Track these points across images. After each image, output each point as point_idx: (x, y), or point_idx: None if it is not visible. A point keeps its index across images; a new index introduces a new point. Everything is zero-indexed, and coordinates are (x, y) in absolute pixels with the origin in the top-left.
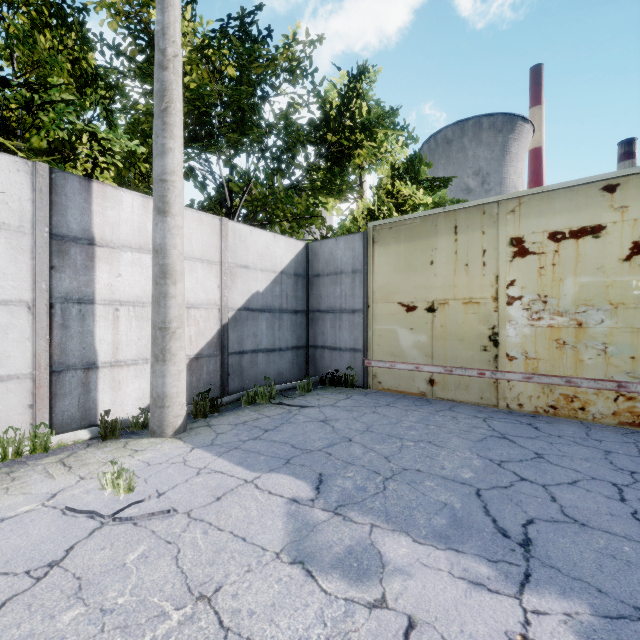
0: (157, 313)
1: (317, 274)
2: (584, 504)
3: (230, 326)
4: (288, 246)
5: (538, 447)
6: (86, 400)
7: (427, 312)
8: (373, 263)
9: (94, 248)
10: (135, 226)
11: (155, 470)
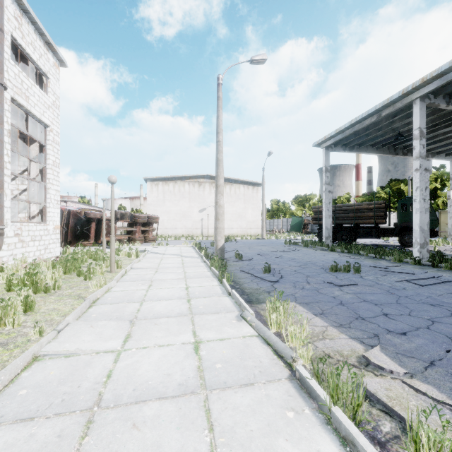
0: None
1: None
2: None
3: None
4: None
5: None
6: None
7: None
8: (440, 217)
9: None
10: None
11: None
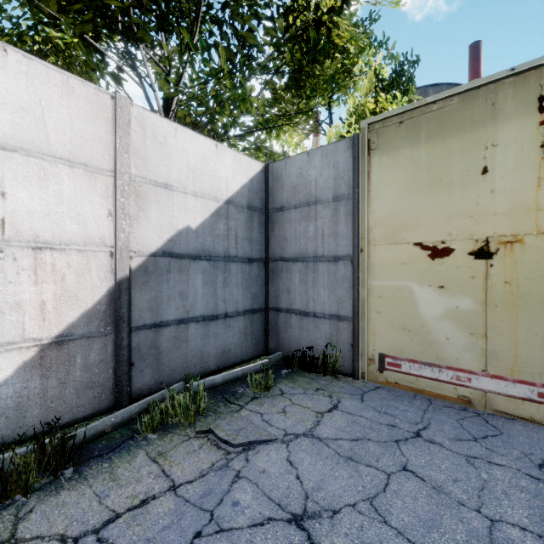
0: None
1: (280, 207)
2: None
3: (135, 282)
4: (238, 165)
5: None
6: None
7: (474, 258)
8: (368, 183)
9: None
10: None
11: None
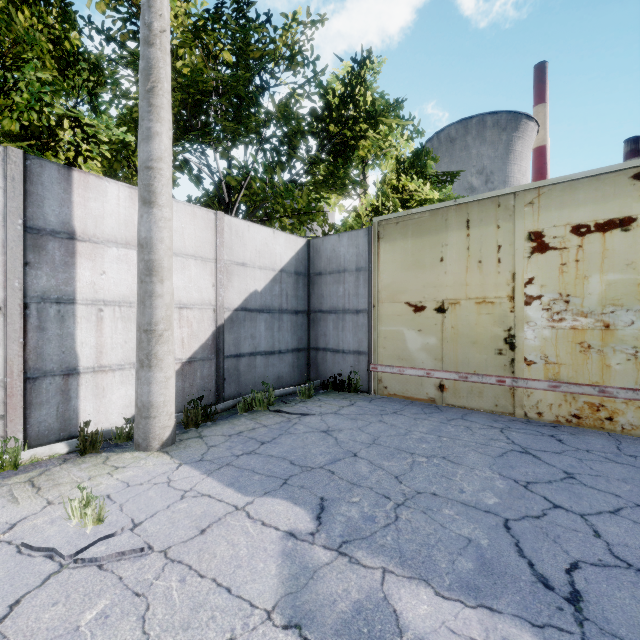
0: (142, 314)
1: (319, 272)
2: (635, 541)
3: (226, 327)
4: (288, 243)
5: (566, 464)
6: (66, 409)
7: (436, 312)
8: (378, 260)
9: (75, 243)
10: (121, 219)
11: (134, 493)
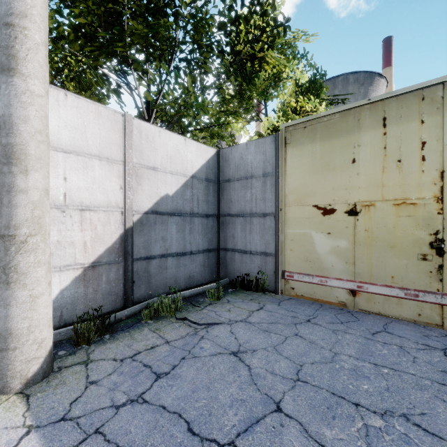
0: None
1: (227, 179)
2: None
3: (135, 230)
4: (199, 151)
5: None
6: None
7: (348, 215)
8: (285, 165)
9: None
10: None
11: None
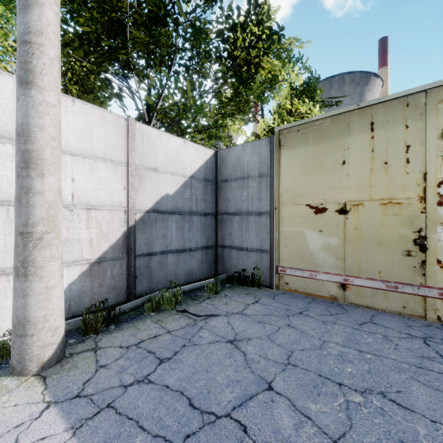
0: (18, 213)
1: (225, 179)
2: None
3: (137, 228)
4: (198, 152)
5: None
6: None
7: (338, 214)
8: (280, 166)
9: None
10: None
11: None
